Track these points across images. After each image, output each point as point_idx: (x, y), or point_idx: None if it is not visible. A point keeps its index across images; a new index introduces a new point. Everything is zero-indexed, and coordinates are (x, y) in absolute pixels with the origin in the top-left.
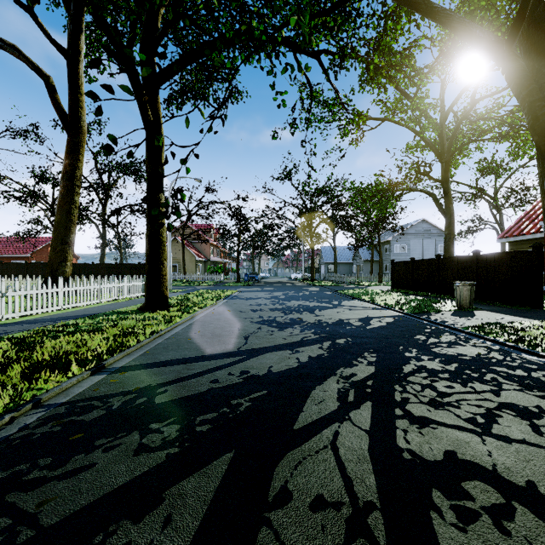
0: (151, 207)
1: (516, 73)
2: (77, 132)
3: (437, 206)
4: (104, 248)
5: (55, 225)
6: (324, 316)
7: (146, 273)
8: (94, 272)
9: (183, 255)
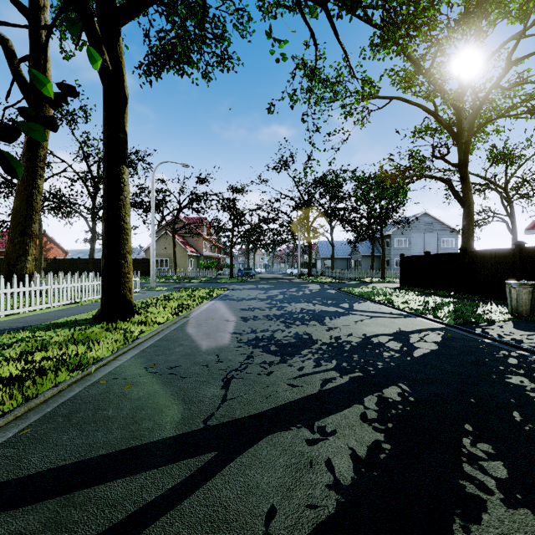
0: (108, 183)
1: None
2: (40, 104)
3: (453, 194)
4: (93, 242)
5: (13, 213)
6: (339, 329)
7: (102, 271)
8: (80, 268)
9: (174, 249)
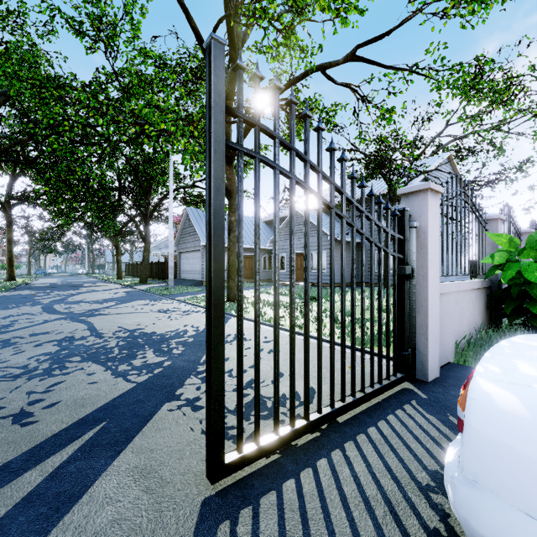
0: (10, 248)
1: (109, 237)
2: None
3: None
4: None
5: None
6: (76, 280)
7: (8, 269)
8: None
9: None
